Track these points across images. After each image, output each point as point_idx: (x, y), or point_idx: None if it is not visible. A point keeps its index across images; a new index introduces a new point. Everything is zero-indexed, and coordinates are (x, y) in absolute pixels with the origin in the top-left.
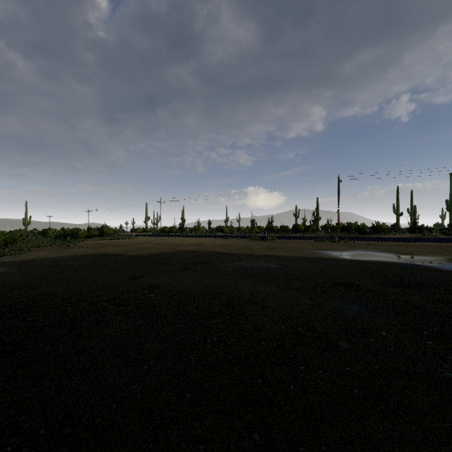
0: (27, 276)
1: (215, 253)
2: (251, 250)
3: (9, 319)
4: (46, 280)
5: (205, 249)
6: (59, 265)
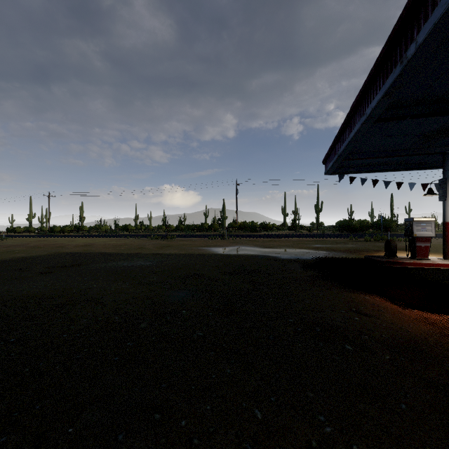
0: None
1: (99, 254)
2: (142, 249)
3: None
4: None
5: (90, 250)
6: None
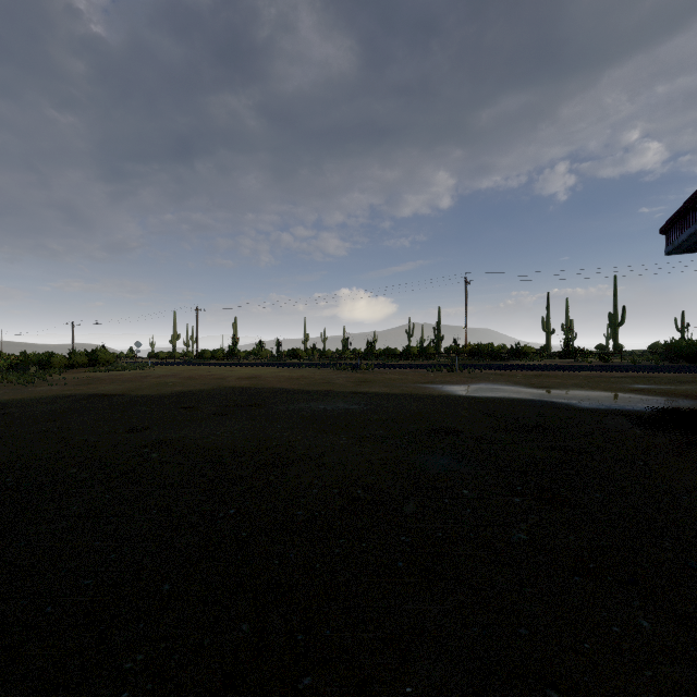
0: None
1: (275, 390)
2: (332, 385)
3: None
4: None
5: (261, 385)
6: (8, 414)
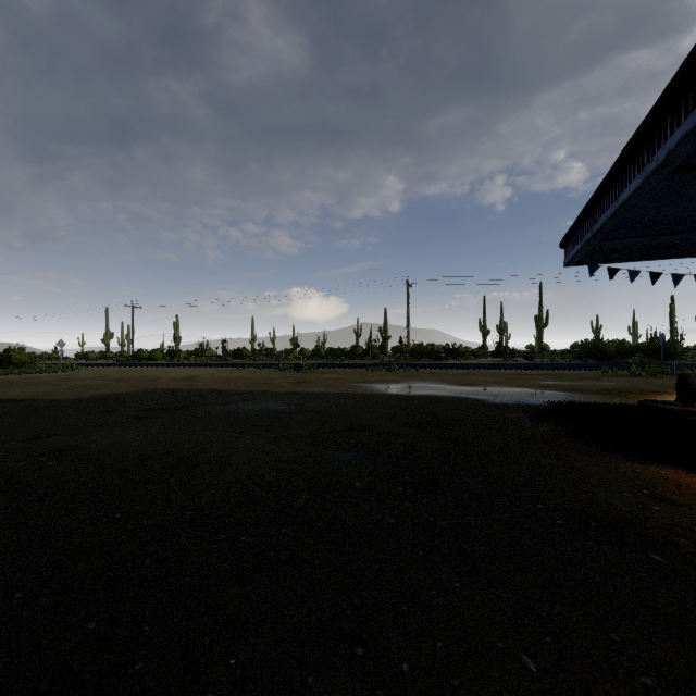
0: None
1: (208, 391)
2: (270, 385)
3: None
4: None
5: (195, 386)
6: None
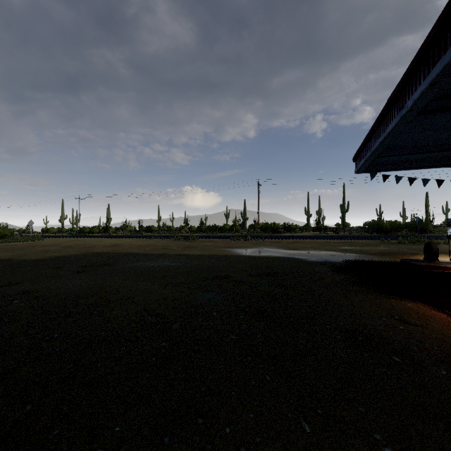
0: None
1: (126, 254)
2: (167, 250)
3: None
4: None
5: (118, 250)
6: None
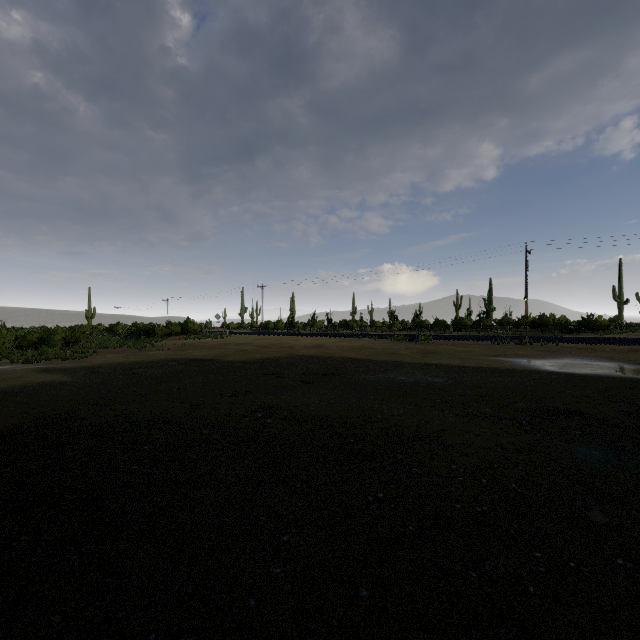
0: (98, 388)
1: (345, 359)
2: (398, 355)
3: (83, 450)
4: (122, 394)
5: (329, 354)
6: (136, 374)
